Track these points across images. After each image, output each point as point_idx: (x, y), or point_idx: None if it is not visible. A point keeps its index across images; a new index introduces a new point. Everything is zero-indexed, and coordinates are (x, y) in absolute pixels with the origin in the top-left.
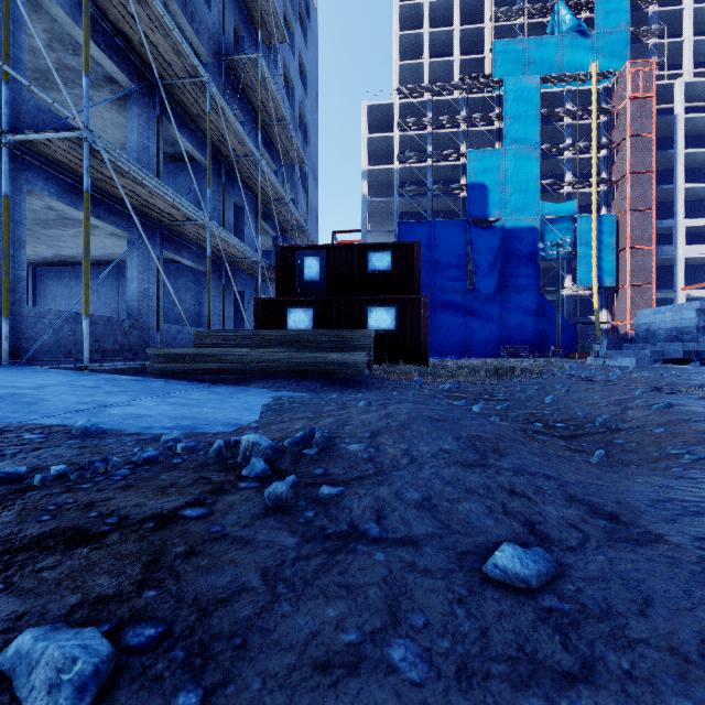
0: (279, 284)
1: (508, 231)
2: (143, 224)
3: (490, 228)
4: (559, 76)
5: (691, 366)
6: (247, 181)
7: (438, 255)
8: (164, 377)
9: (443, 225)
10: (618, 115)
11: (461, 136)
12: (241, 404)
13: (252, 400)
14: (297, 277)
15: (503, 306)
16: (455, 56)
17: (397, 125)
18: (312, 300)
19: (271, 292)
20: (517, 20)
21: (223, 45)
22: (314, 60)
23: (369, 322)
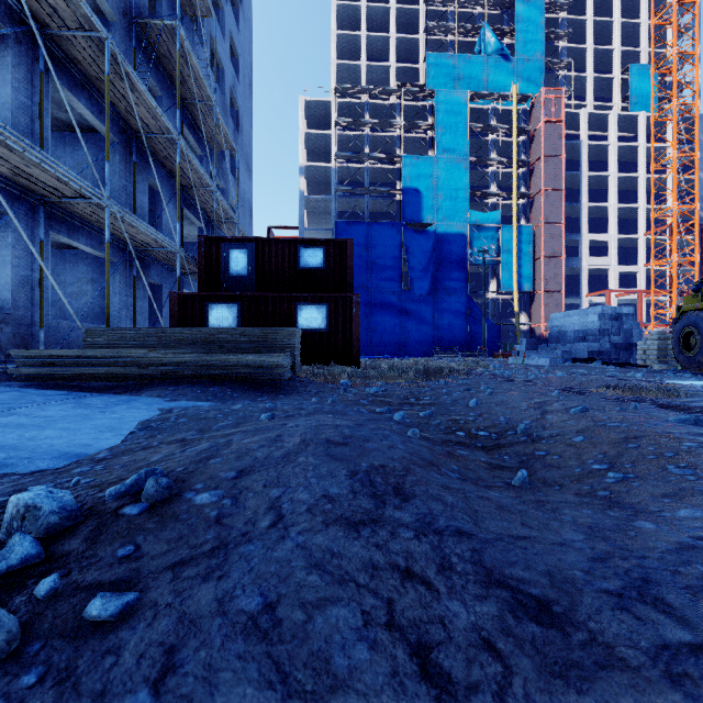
0: (201, 278)
1: (440, 236)
2: (20, 198)
3: (424, 232)
4: (485, 94)
5: (594, 364)
6: (165, 162)
7: (375, 255)
8: (37, 384)
9: (380, 226)
10: (535, 135)
11: (396, 140)
12: (109, 422)
13: (130, 414)
14: (223, 270)
15: (436, 308)
16: (391, 63)
17: (334, 123)
18: (236, 295)
19: (192, 286)
20: (448, 36)
21: (133, 5)
22: (247, 44)
23: (299, 320)
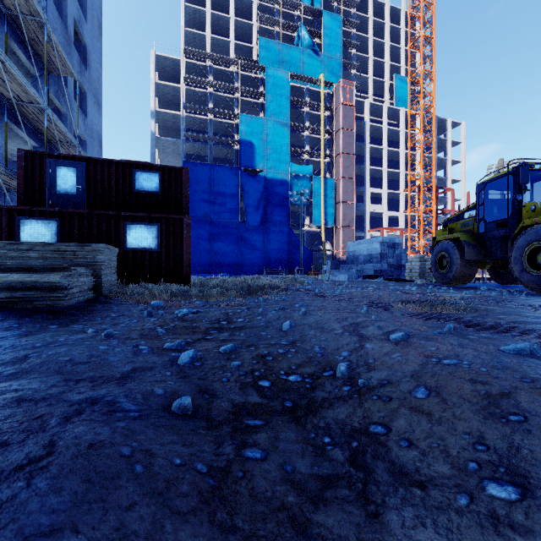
0: (22, 193)
1: (269, 181)
2: None
3: (256, 176)
4: (301, 76)
5: (378, 280)
6: None
7: (217, 192)
8: None
9: (221, 168)
10: (336, 113)
11: (235, 101)
12: None
13: None
14: (48, 187)
15: (266, 236)
16: (231, 39)
17: (182, 78)
18: (55, 211)
19: (10, 201)
20: (275, 28)
21: None
22: None
23: (128, 239)
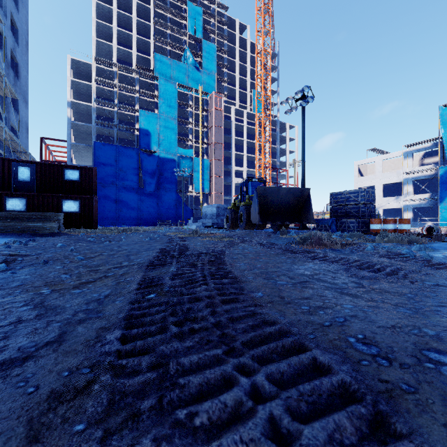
0: None
1: (161, 159)
2: None
3: (152, 155)
4: (186, 86)
5: (210, 228)
6: None
7: (122, 165)
8: None
9: (125, 148)
10: (210, 114)
11: (136, 99)
12: None
13: (0, 240)
14: (13, 177)
15: (159, 199)
16: (133, 51)
17: (94, 79)
18: (25, 194)
19: None
20: (168, 46)
21: None
22: (24, 18)
23: (64, 207)
